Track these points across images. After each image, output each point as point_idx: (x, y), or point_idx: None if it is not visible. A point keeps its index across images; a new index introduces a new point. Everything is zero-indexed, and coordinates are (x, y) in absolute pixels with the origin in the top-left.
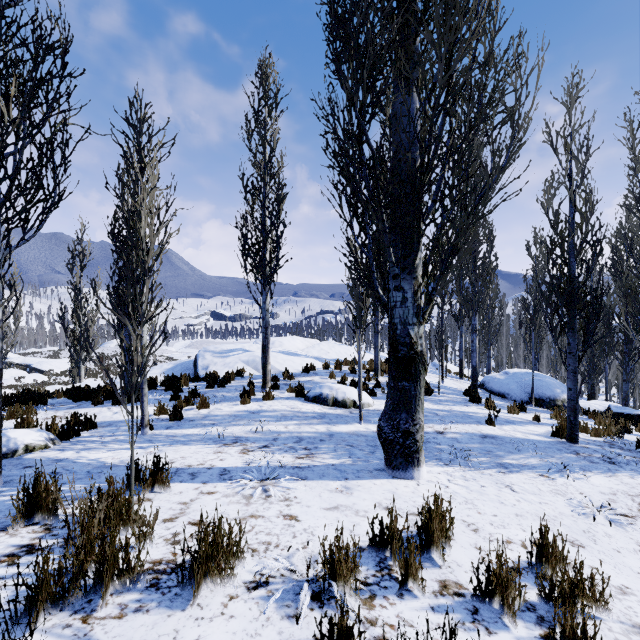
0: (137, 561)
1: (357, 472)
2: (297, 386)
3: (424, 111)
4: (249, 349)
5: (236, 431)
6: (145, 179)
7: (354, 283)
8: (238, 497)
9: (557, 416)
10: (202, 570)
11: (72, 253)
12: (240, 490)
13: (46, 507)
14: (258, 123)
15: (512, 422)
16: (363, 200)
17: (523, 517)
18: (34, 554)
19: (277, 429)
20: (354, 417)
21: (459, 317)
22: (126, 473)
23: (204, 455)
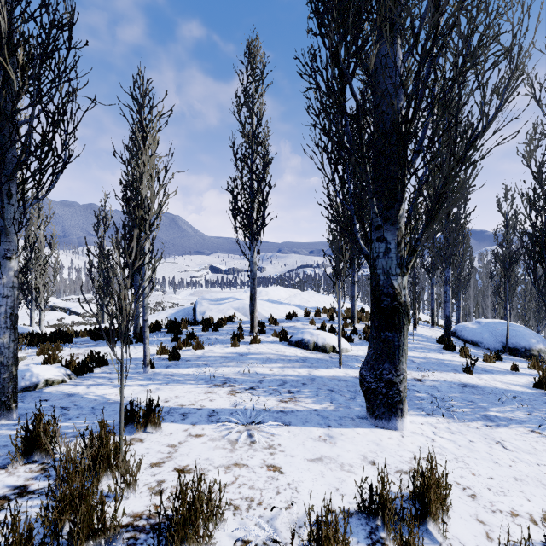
0: (113, 521)
1: (339, 419)
2: (281, 331)
3: (412, 54)
4: (239, 297)
5: (226, 372)
6: (146, 146)
7: (334, 237)
8: (224, 442)
9: (535, 366)
10: (178, 537)
11: (97, 218)
12: (226, 434)
13: (44, 446)
14: (246, 97)
15: (490, 371)
16: (346, 151)
17: (523, 482)
18: (24, 498)
19: (263, 371)
20: (334, 362)
21: (430, 270)
22: (125, 410)
23: (196, 395)
